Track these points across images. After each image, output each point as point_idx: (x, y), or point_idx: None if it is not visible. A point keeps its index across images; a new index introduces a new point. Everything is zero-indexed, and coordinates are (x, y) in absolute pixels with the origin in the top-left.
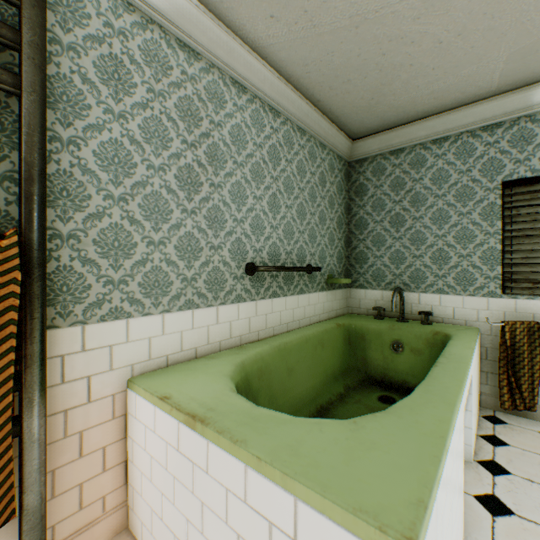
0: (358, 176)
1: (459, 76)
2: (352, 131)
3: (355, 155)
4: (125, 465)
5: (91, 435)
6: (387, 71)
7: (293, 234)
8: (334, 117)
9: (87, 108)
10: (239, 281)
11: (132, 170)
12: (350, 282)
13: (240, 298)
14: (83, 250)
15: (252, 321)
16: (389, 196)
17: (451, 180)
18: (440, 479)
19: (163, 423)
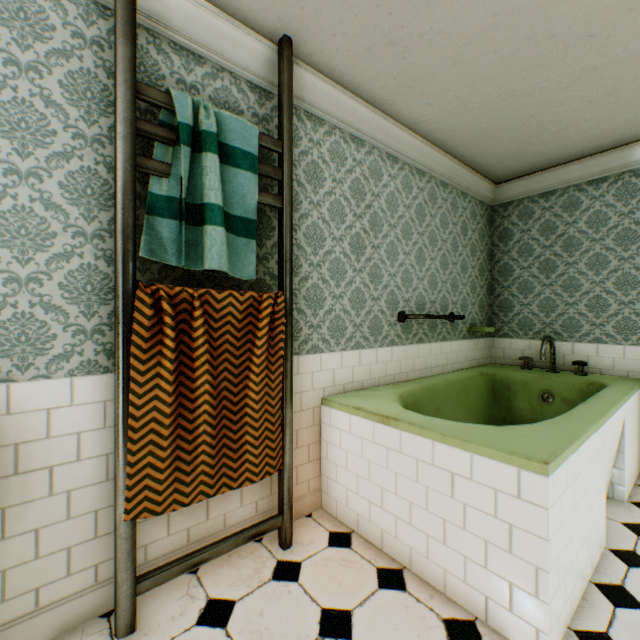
0: (501, 221)
1: (614, 123)
2: (495, 176)
3: (498, 199)
4: (319, 461)
5: (302, 434)
6: (535, 127)
7: (436, 285)
8: (477, 167)
9: (300, 203)
10: (392, 327)
11: (323, 243)
12: (493, 330)
13: (392, 342)
14: (298, 303)
15: (402, 363)
16: (537, 241)
17: (610, 223)
18: (571, 455)
19: (358, 425)
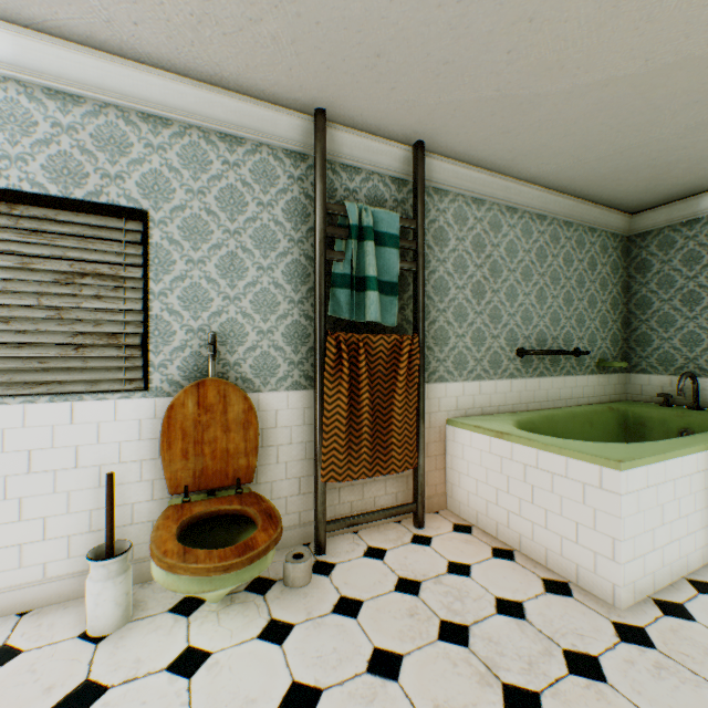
0: (638, 251)
1: None
2: (628, 208)
3: (635, 229)
4: (444, 471)
5: (430, 447)
6: (661, 166)
7: (558, 321)
8: (605, 202)
9: (428, 262)
10: (511, 362)
11: (447, 292)
12: (626, 366)
13: (512, 375)
14: (427, 342)
15: (521, 394)
16: (679, 271)
17: None
18: (654, 464)
19: (477, 440)
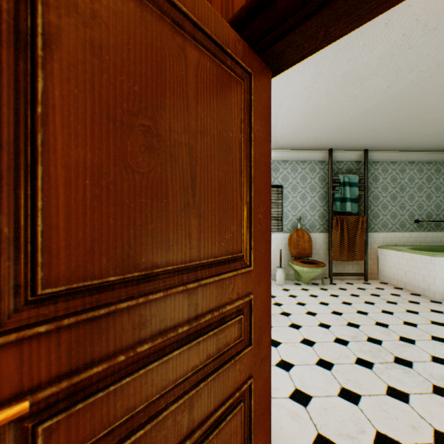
0: None
1: None
2: None
3: None
4: (377, 265)
5: (370, 255)
6: None
7: (439, 207)
8: None
9: (370, 189)
10: (410, 225)
11: (378, 199)
12: None
13: (411, 230)
14: (369, 217)
15: (416, 239)
16: None
17: None
18: None
19: (389, 253)
